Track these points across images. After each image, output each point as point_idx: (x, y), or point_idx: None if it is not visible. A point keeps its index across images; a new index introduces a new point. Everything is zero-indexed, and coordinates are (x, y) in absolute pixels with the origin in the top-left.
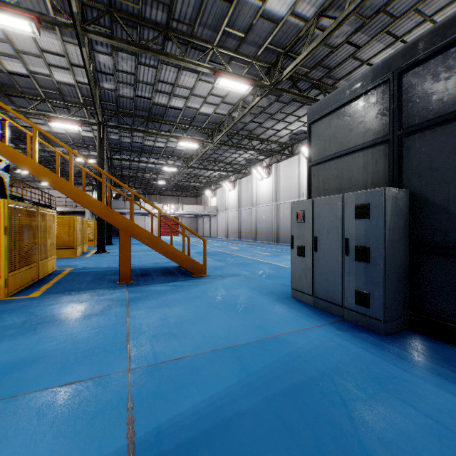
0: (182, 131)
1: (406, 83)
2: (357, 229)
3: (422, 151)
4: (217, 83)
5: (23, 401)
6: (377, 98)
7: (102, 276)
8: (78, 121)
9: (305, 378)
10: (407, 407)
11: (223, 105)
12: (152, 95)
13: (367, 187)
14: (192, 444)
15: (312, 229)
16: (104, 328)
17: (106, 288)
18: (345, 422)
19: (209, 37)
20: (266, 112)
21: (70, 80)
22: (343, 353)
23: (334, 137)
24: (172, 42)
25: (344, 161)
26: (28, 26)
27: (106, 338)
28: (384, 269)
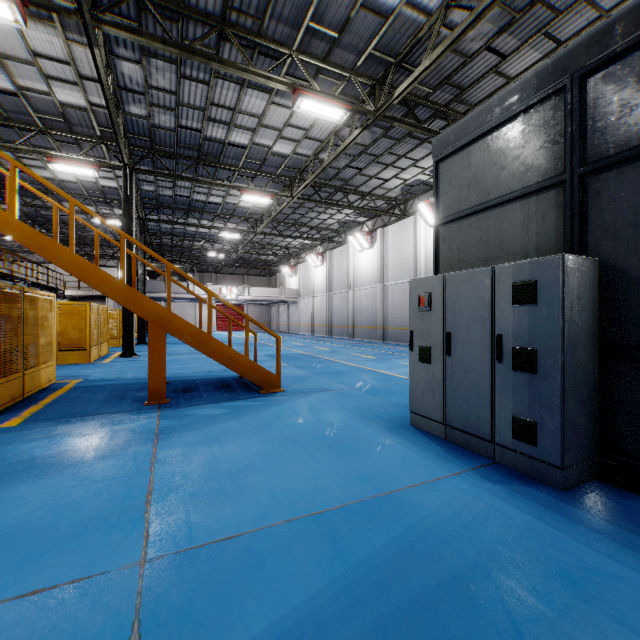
0: (248, 179)
1: (593, 92)
2: (516, 321)
3: (620, 197)
4: (298, 105)
5: None
6: (544, 118)
7: (123, 392)
8: (93, 163)
9: (444, 575)
10: (629, 633)
11: (306, 141)
12: (203, 125)
13: (528, 256)
14: None
15: (443, 320)
16: (112, 480)
17: (126, 411)
18: None
19: (286, 37)
20: (369, 152)
21: (80, 101)
22: (502, 523)
23: (475, 180)
24: (231, 44)
25: (491, 216)
26: (7, 11)
27: (112, 500)
28: (561, 385)
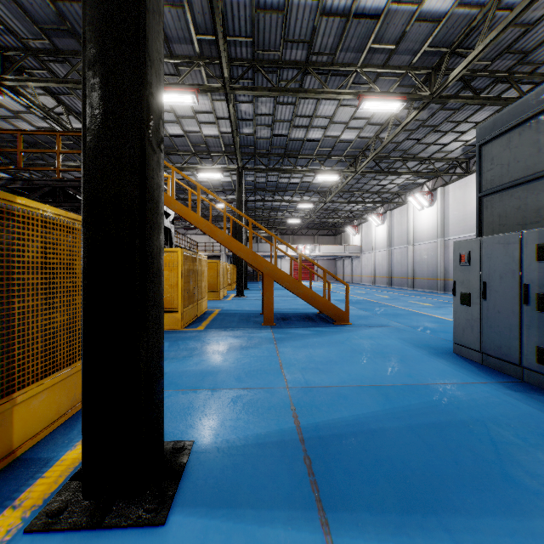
0: (320, 163)
1: None
2: (539, 274)
3: None
4: (361, 107)
5: (220, 392)
6: None
7: (246, 317)
8: (220, 169)
9: (453, 419)
10: None
11: (368, 127)
12: (289, 131)
13: None
14: (343, 437)
15: (479, 273)
16: (260, 357)
17: (253, 328)
18: (490, 454)
19: (352, 59)
20: (427, 125)
21: (215, 132)
22: (508, 409)
23: (514, 159)
24: (311, 75)
25: (528, 189)
26: (190, 98)
27: (264, 365)
28: None
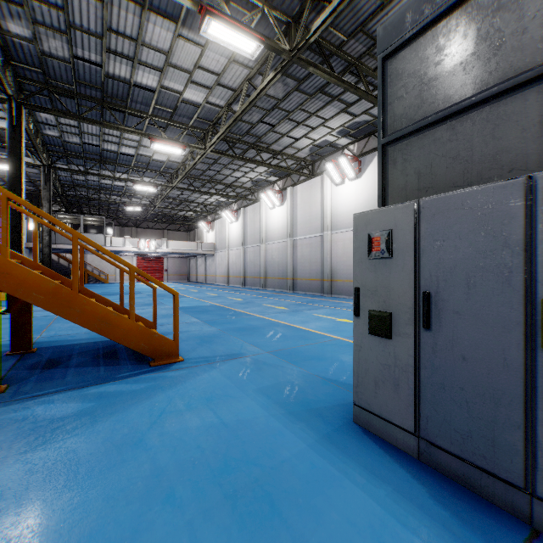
0: (158, 128)
1: None
2: None
3: None
4: (205, 29)
5: None
6: None
7: None
8: None
9: None
10: None
11: (219, 89)
12: (102, 57)
13: None
14: None
15: (414, 273)
16: None
17: None
18: None
19: None
20: (281, 107)
21: None
22: None
23: (448, 70)
24: None
25: (478, 118)
26: None
27: None
28: None
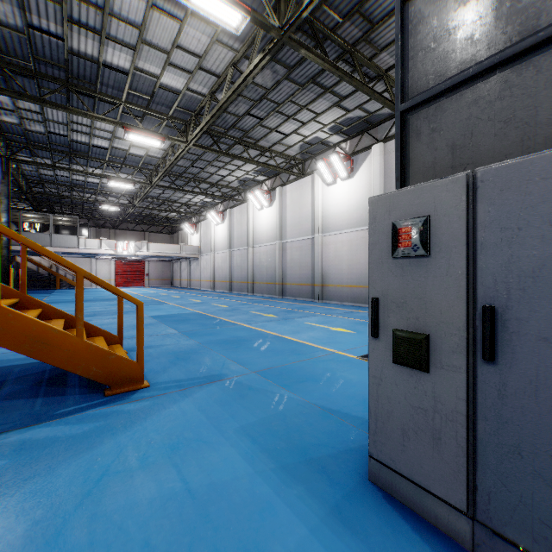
0: (134, 116)
1: None
2: None
3: None
4: None
5: None
6: None
7: None
8: None
9: None
10: None
11: (201, 74)
12: (64, 29)
13: None
14: None
15: (466, 277)
16: None
17: None
18: None
19: None
20: (270, 98)
21: None
22: None
23: (497, 3)
24: None
25: (544, 63)
26: None
27: None
28: None
